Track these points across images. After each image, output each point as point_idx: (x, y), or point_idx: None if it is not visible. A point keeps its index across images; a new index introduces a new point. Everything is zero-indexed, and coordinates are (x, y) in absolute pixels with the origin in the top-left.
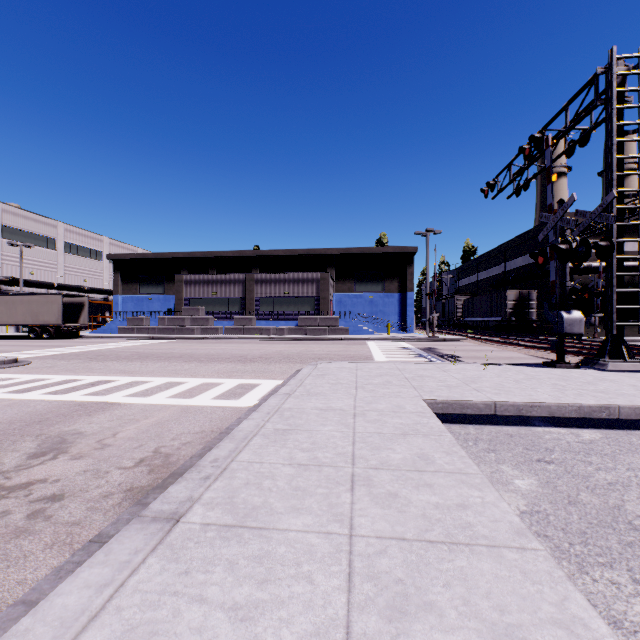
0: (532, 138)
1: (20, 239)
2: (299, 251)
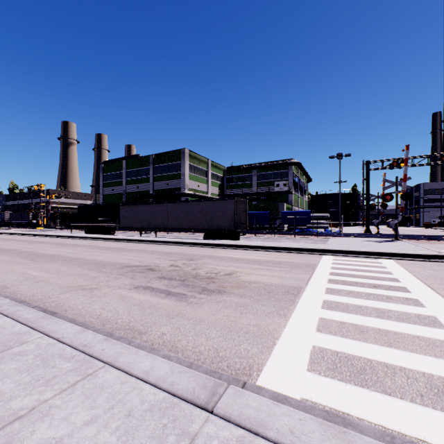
0: (30, 188)
1: None
2: None
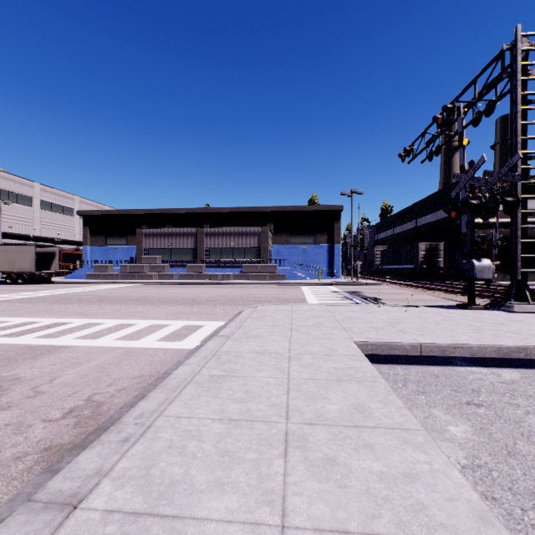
0: (444, 108)
1: (0, 197)
2: (243, 209)
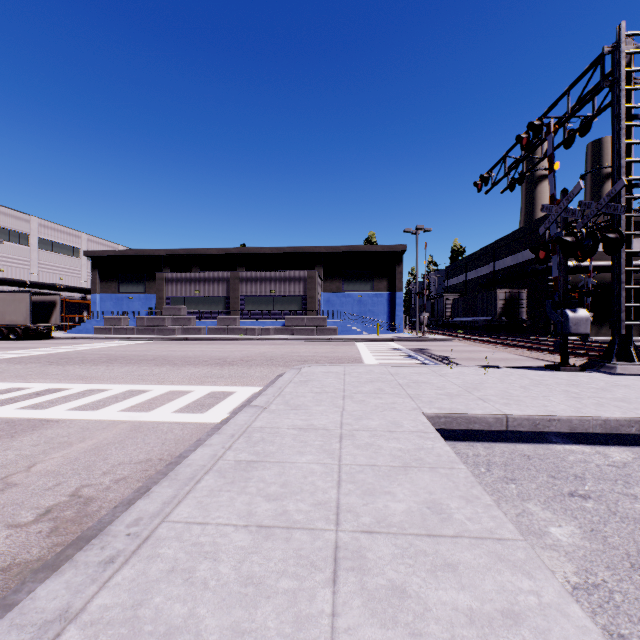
0: (530, 126)
1: None
2: (286, 249)
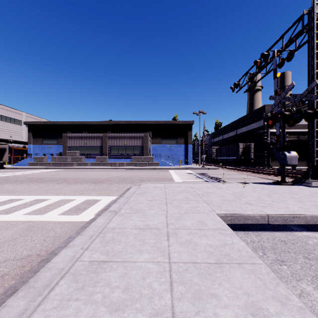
0: (262, 55)
1: None
2: (132, 122)
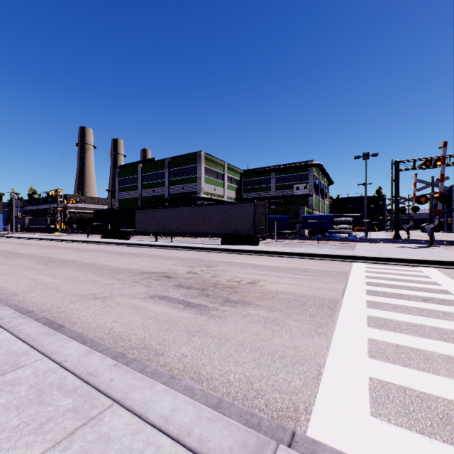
0: (48, 193)
1: None
2: None
